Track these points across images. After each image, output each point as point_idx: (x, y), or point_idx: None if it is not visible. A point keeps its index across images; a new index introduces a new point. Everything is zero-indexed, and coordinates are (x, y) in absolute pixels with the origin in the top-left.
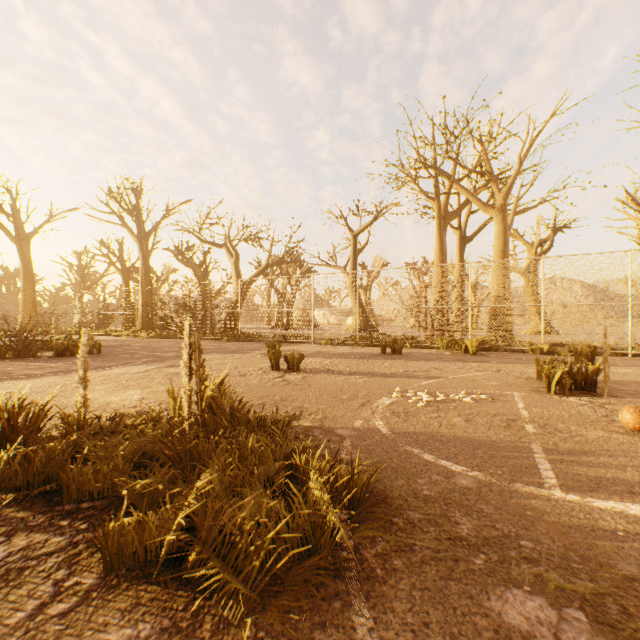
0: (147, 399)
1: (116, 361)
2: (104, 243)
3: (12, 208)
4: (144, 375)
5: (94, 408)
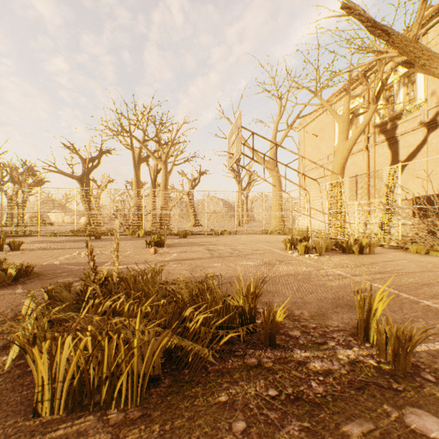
0: None
1: None
2: None
3: None
4: None
5: None
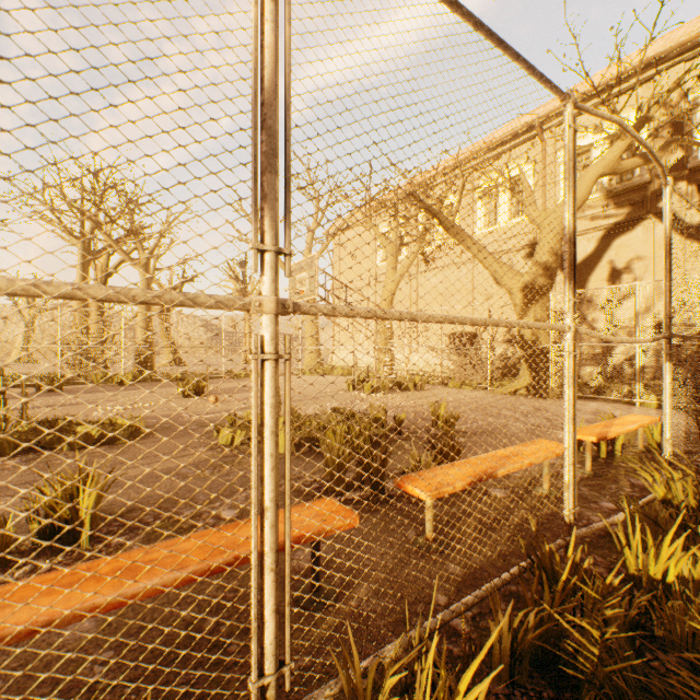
0: None
1: None
2: None
3: None
4: None
5: None
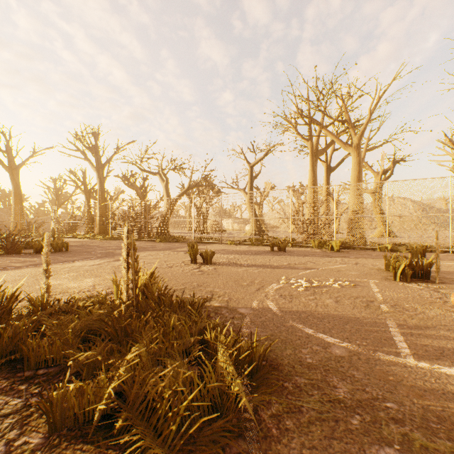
0: (98, 285)
1: (78, 256)
2: (72, 172)
3: (6, 147)
4: (98, 267)
5: (58, 292)
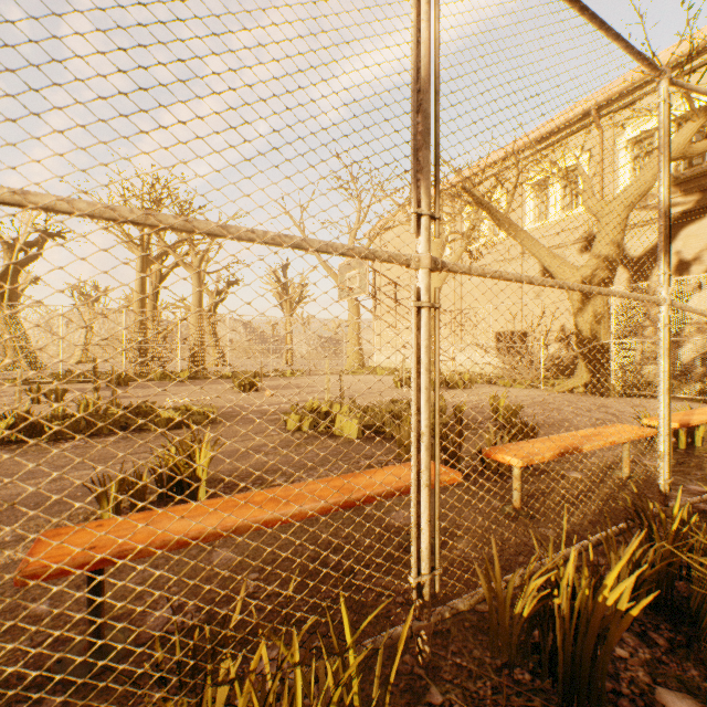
0: None
1: None
2: None
3: None
4: None
5: None
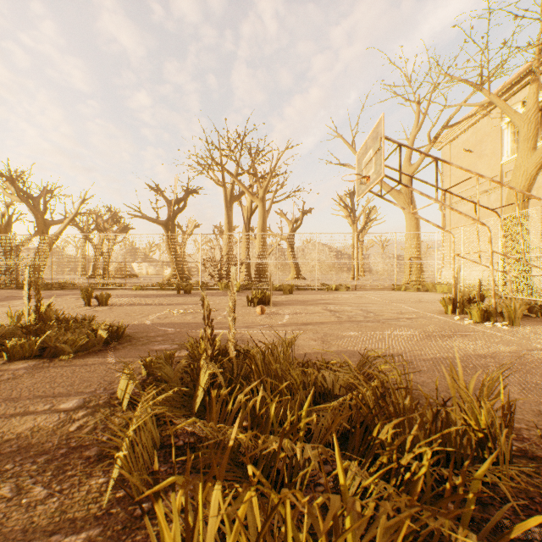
0: None
1: None
2: None
3: None
4: None
5: None
